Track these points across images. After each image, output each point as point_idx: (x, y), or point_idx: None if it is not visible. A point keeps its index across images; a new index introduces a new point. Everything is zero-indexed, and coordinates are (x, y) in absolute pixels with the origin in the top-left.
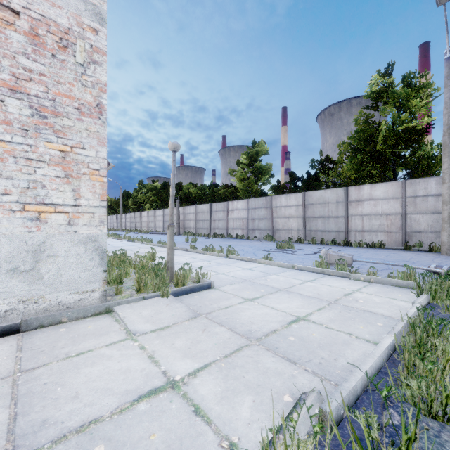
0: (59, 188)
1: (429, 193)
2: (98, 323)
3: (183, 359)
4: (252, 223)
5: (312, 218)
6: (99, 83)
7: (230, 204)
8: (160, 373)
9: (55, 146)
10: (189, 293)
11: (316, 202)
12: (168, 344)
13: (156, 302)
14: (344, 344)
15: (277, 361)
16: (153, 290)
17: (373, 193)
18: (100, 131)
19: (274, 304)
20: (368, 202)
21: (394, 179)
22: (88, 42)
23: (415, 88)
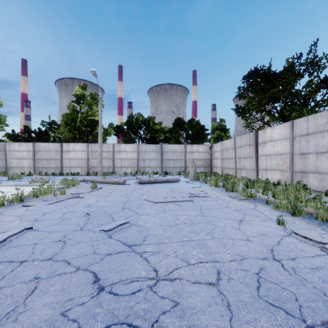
0: None
1: (97, 150)
2: None
3: None
4: None
5: (40, 159)
6: None
7: None
8: None
9: None
10: None
11: (43, 150)
12: None
13: None
14: None
15: None
16: None
17: (75, 147)
18: None
19: None
20: (72, 152)
21: (87, 141)
22: None
23: (96, 100)
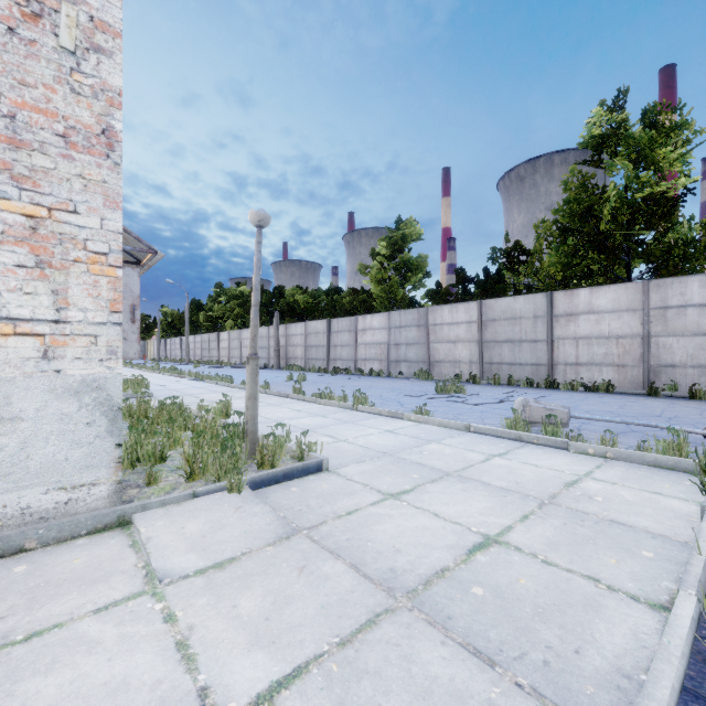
0: (23, 287)
1: (688, 302)
2: (95, 552)
3: (249, 651)
4: (396, 350)
5: (494, 343)
6: (107, 89)
7: (360, 321)
8: (193, 696)
9: (14, 206)
10: (282, 481)
11: (501, 317)
12: (224, 608)
13: (217, 503)
14: (587, 608)
15: (452, 658)
16: (216, 476)
17: (595, 301)
18: (109, 180)
19: (438, 505)
20: (585, 316)
21: (627, 279)
22: (86, 10)
23: (664, 129)
